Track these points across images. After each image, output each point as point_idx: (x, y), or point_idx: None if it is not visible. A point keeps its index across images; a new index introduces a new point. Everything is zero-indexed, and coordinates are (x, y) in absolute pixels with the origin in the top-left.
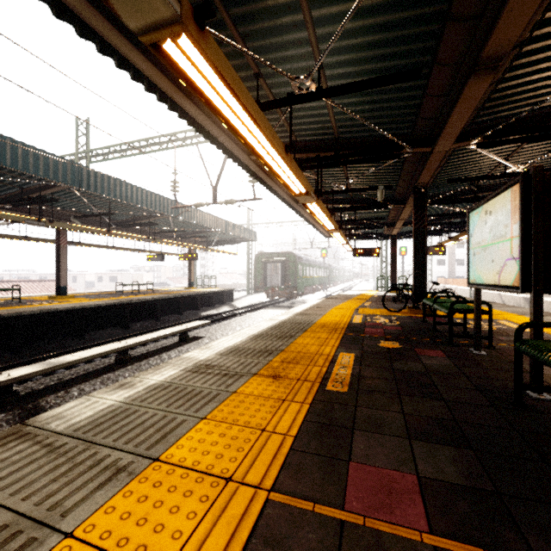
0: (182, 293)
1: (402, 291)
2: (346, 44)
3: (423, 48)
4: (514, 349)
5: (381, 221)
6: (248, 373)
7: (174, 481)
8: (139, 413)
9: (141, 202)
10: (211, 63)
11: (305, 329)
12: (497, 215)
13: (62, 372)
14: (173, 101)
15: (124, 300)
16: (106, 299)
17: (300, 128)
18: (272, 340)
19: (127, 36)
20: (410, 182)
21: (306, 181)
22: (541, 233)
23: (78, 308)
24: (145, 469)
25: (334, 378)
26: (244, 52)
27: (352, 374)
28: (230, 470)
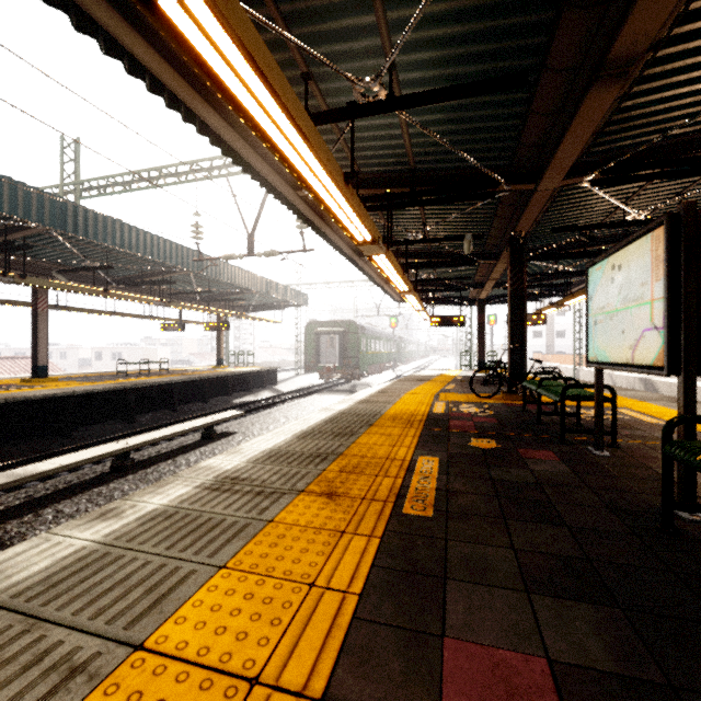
0: (209, 373)
1: (495, 371)
2: (428, 35)
3: (529, 46)
4: (662, 453)
5: (467, 282)
6: (292, 489)
7: (163, 689)
8: (122, 561)
9: (151, 252)
10: (234, 35)
11: (371, 422)
12: (629, 270)
13: (33, 485)
14: (189, 109)
15: (127, 383)
16: (102, 382)
17: (364, 155)
18: (327, 439)
19: (119, 8)
20: (504, 231)
21: (372, 224)
22: (694, 294)
23: (62, 396)
24: (119, 667)
25: (413, 495)
26: (286, 39)
27: (437, 488)
28: (257, 662)
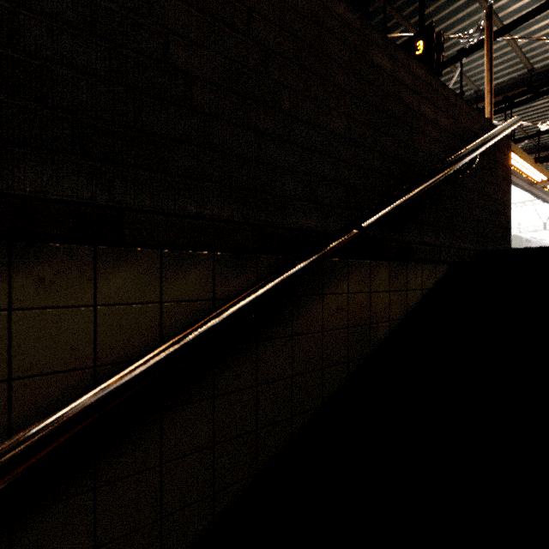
0: None
1: None
2: None
3: None
4: None
5: None
6: None
7: None
8: None
9: None
10: None
11: None
12: None
13: None
14: None
15: None
16: None
17: (541, 137)
18: None
19: None
20: None
21: (547, 173)
22: None
23: None
24: None
25: None
26: None
27: None
28: None
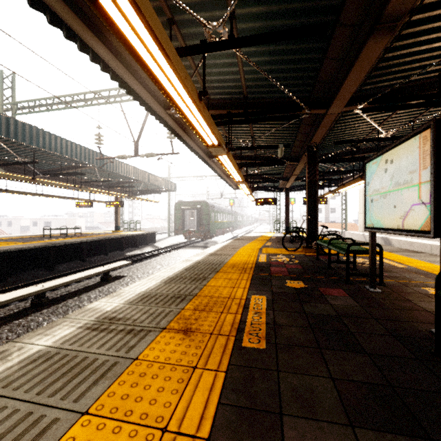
0: (109, 236)
1: (298, 233)
2: None
3: (328, 6)
4: (437, 297)
5: (278, 176)
6: (156, 327)
7: None
8: None
9: (66, 152)
10: None
11: (217, 269)
12: (400, 163)
13: None
14: (83, 42)
15: (49, 243)
16: (31, 242)
17: (212, 86)
18: (186, 283)
19: None
20: (303, 143)
21: (218, 133)
22: None
23: None
24: None
25: (249, 329)
26: None
27: (267, 321)
28: None
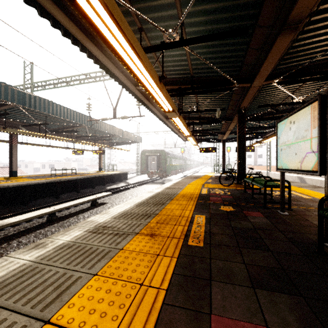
0: (95, 174)
1: (231, 173)
2: (200, 9)
3: (249, 14)
4: (318, 214)
5: (217, 131)
6: (133, 232)
7: None
8: (43, 272)
9: (67, 117)
10: (102, 0)
11: (172, 198)
12: (299, 123)
13: (8, 229)
14: (83, 45)
15: (55, 179)
16: (43, 179)
17: (168, 69)
18: (150, 206)
19: None
20: (235, 107)
21: (172, 102)
22: None
23: (23, 185)
24: None
25: (193, 235)
26: (130, 9)
27: (205, 231)
28: None
